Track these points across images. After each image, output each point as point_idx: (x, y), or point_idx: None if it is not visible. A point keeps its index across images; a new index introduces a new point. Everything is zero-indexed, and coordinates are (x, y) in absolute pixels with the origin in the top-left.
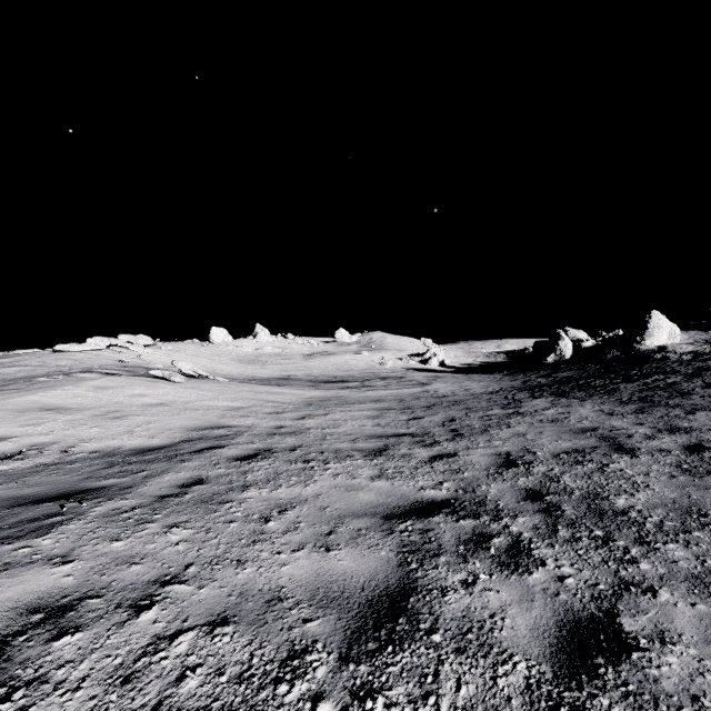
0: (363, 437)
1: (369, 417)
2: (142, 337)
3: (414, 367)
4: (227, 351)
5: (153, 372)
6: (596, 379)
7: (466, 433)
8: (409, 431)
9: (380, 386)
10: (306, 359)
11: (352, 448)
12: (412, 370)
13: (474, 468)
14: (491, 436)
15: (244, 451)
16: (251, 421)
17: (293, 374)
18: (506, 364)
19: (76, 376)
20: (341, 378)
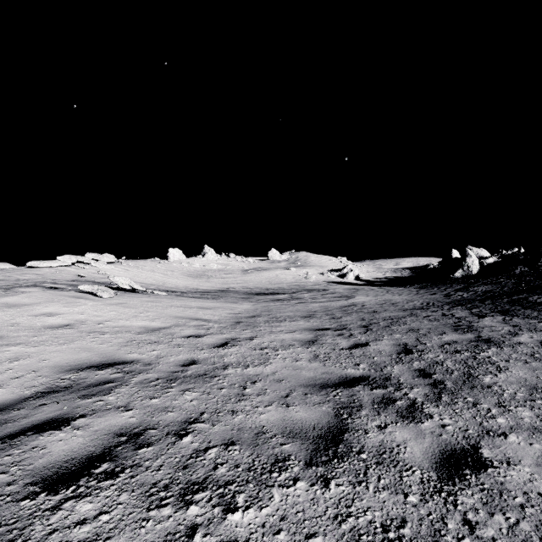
0: (299, 387)
1: (302, 342)
2: (107, 255)
3: (334, 280)
4: (179, 267)
5: (82, 287)
6: (529, 294)
7: (446, 382)
8: (360, 372)
9: (307, 298)
10: (244, 274)
11: (284, 425)
12: (332, 283)
13: None
14: (493, 391)
15: (91, 441)
16: (158, 351)
17: (232, 287)
18: (412, 278)
19: (16, 290)
20: (272, 290)
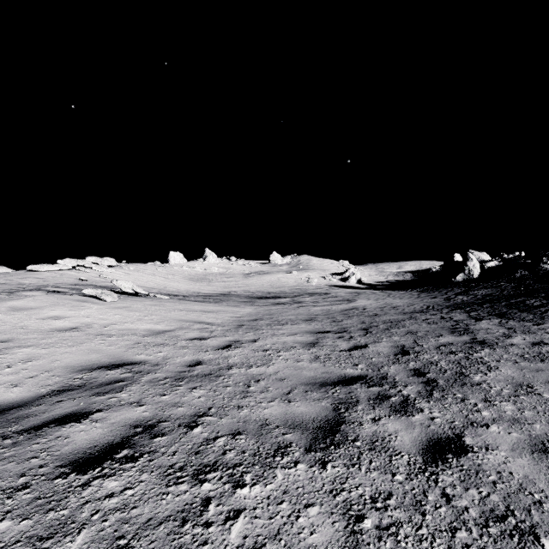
0: (300, 385)
1: (304, 344)
2: (108, 259)
3: (336, 284)
4: (180, 271)
5: (86, 291)
6: (527, 298)
7: (439, 380)
8: (358, 372)
9: (309, 302)
10: (245, 277)
11: (286, 418)
12: (334, 287)
13: (544, 511)
14: (481, 388)
15: (110, 431)
16: (164, 353)
17: (234, 291)
18: (414, 282)
19: (20, 294)
20: (274, 294)
